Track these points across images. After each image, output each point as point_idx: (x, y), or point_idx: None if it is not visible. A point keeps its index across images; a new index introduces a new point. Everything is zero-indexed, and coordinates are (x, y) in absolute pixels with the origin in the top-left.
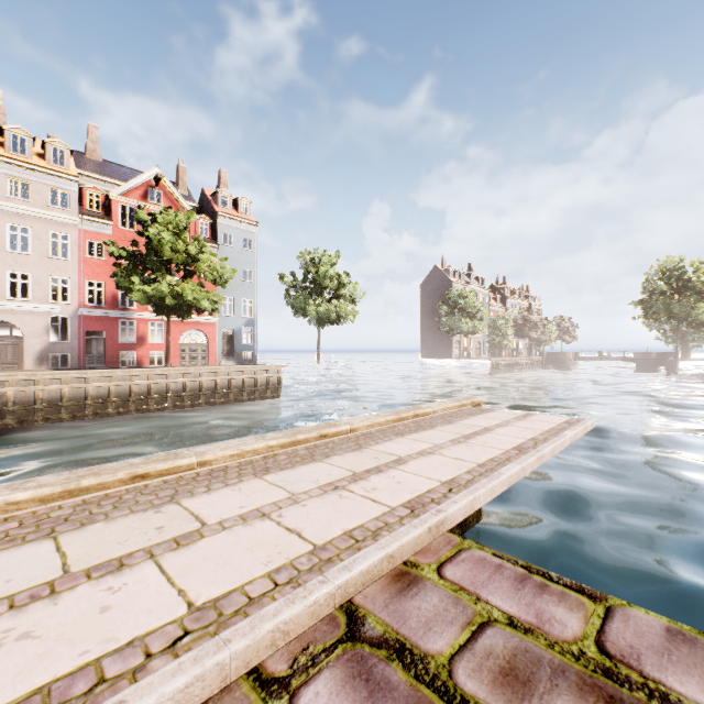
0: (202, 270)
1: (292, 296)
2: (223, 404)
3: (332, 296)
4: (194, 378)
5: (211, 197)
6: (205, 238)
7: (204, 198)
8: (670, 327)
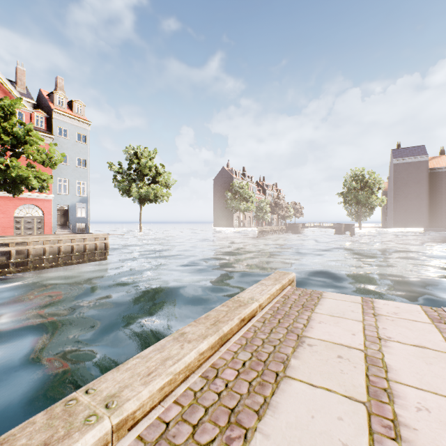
0: (31, 152)
1: (118, 180)
2: (52, 267)
3: (151, 182)
4: (20, 247)
5: (48, 97)
6: (40, 129)
7: (41, 97)
8: (354, 209)
